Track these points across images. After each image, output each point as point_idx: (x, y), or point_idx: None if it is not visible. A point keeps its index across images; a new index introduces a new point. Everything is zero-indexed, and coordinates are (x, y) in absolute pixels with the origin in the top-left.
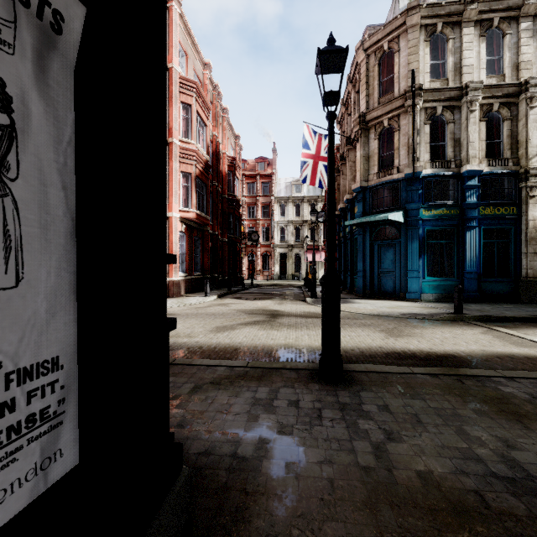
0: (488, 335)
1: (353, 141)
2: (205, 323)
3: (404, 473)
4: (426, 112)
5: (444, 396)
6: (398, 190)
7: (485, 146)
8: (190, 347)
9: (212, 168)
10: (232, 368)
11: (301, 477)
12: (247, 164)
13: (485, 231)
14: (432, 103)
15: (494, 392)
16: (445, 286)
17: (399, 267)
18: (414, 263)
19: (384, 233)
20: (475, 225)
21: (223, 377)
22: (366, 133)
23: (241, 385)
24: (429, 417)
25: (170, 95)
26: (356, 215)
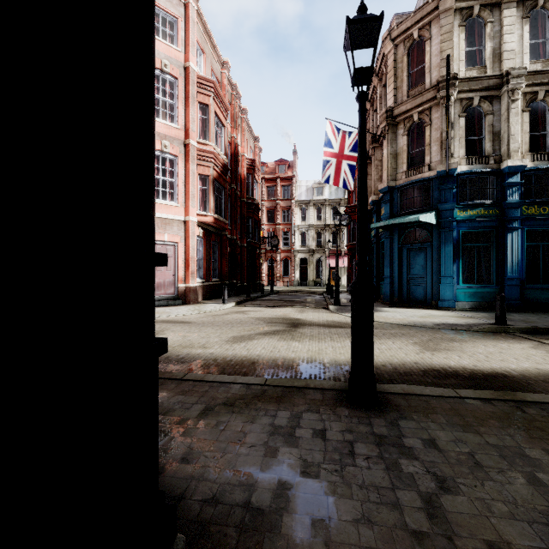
0: (540, 350)
1: (379, 138)
2: (221, 332)
3: (470, 544)
4: (461, 103)
5: (503, 429)
6: (428, 189)
7: (528, 139)
8: (203, 360)
9: (231, 170)
10: (249, 386)
11: (333, 543)
12: (266, 167)
13: (528, 233)
14: (468, 94)
15: None
16: (483, 294)
17: (431, 272)
18: (448, 269)
19: (414, 236)
20: (517, 226)
21: (238, 398)
22: (393, 129)
23: (257, 408)
24: (489, 458)
25: (187, 95)
26: (382, 217)
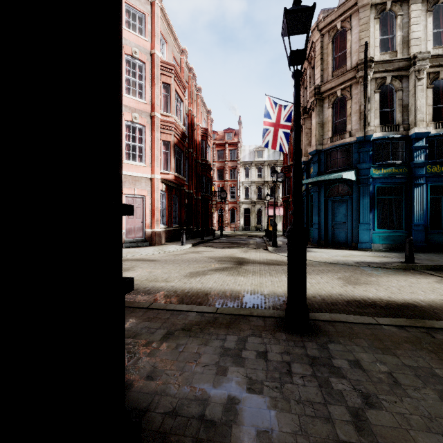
0: None
1: (309, 111)
2: (180, 269)
3: None
4: (376, 81)
5: (416, 352)
6: (349, 152)
7: (432, 110)
8: (166, 291)
9: (188, 137)
10: (203, 314)
11: None
12: (217, 135)
13: (432, 187)
14: (382, 74)
15: None
16: (394, 237)
17: (351, 220)
18: (365, 217)
19: (337, 190)
20: (422, 182)
21: (194, 324)
22: (320, 103)
23: (210, 332)
24: (406, 377)
25: (153, 76)
26: (311, 174)
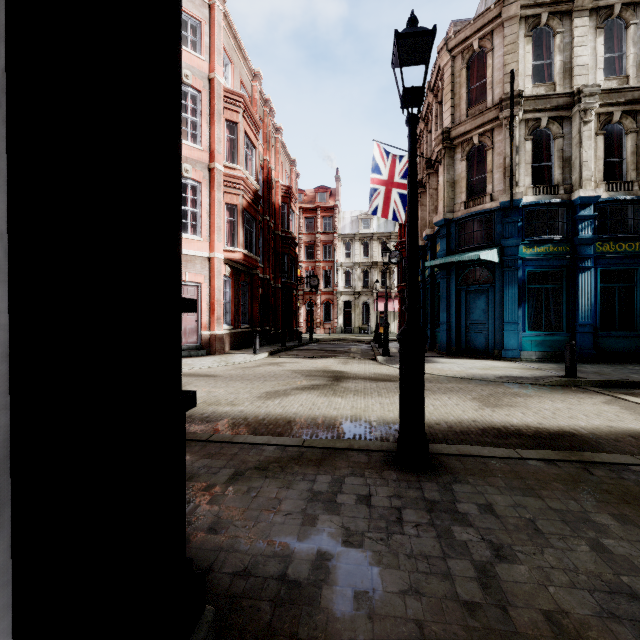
0: (614, 405)
1: (435, 163)
2: (252, 387)
3: (526, 614)
4: (527, 124)
5: (568, 492)
6: (490, 222)
7: (603, 166)
8: (232, 418)
9: (263, 199)
10: (284, 448)
11: (377, 615)
12: (304, 195)
13: (603, 273)
14: (535, 114)
15: (637, 487)
16: (552, 342)
17: (493, 318)
18: (512, 314)
19: (474, 276)
20: (590, 265)
21: (272, 461)
22: (451, 153)
23: (294, 472)
24: (551, 524)
25: (212, 111)
26: (438, 254)
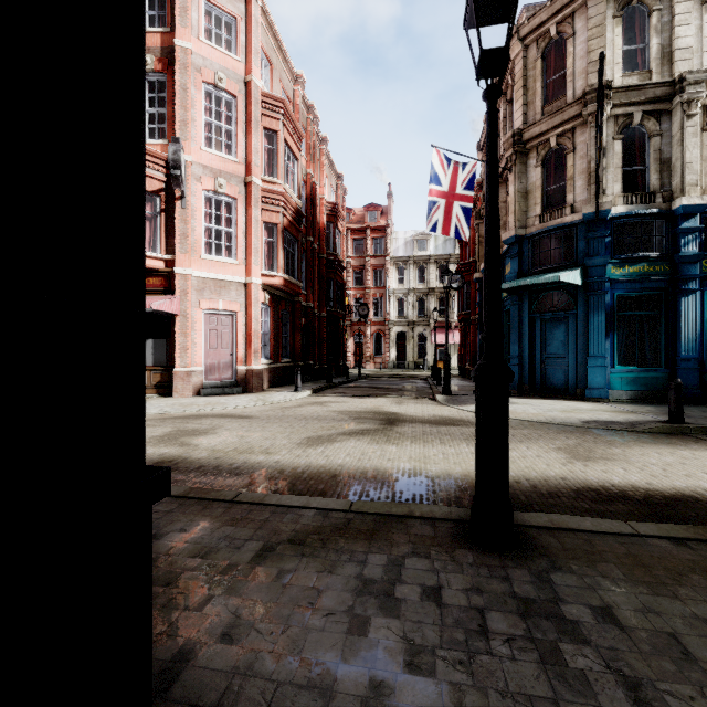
0: None
1: (503, 172)
2: (291, 431)
3: None
4: (617, 121)
5: None
6: (570, 239)
7: None
8: (265, 471)
9: (306, 218)
10: (327, 513)
11: None
12: (353, 215)
13: None
14: (626, 108)
15: None
16: (647, 379)
17: (574, 351)
18: (599, 346)
19: (551, 302)
20: (695, 287)
21: (311, 531)
22: (523, 159)
23: (339, 548)
24: (704, 644)
25: (249, 118)
26: (508, 276)
